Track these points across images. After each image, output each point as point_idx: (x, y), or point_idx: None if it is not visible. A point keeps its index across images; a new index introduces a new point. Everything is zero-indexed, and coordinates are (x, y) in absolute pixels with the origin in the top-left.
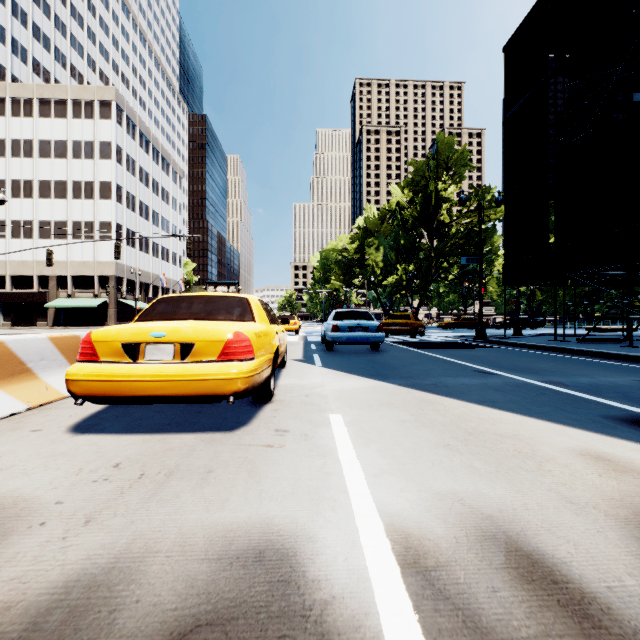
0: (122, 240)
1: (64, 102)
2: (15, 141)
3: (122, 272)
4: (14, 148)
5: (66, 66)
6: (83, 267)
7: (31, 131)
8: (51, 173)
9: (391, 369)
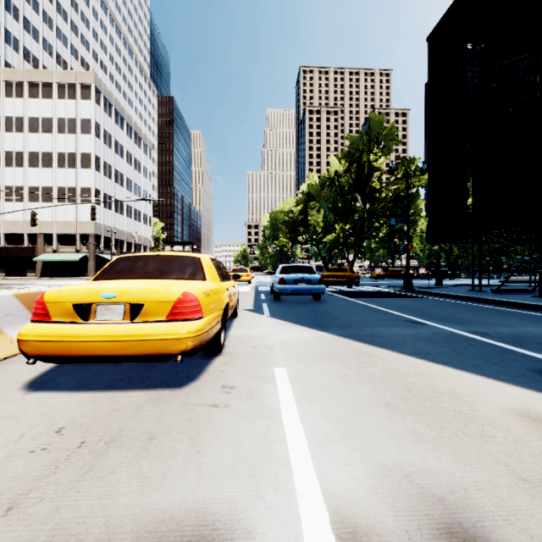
0: (100, 203)
1: (50, 85)
2: (8, 118)
3: (100, 230)
4: (7, 124)
5: (52, 54)
6: (66, 226)
7: (22, 110)
8: (39, 146)
9: (331, 319)
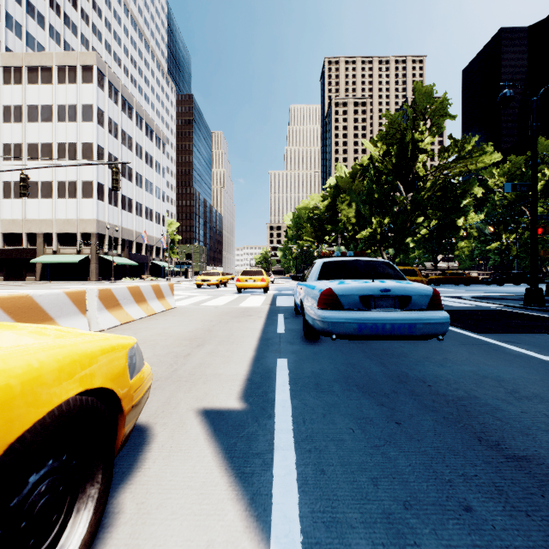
0: (104, 199)
1: (50, 69)
2: (6, 107)
3: (104, 229)
4: (5, 114)
5: (60, 43)
6: (67, 225)
7: (20, 97)
8: (38, 136)
9: None
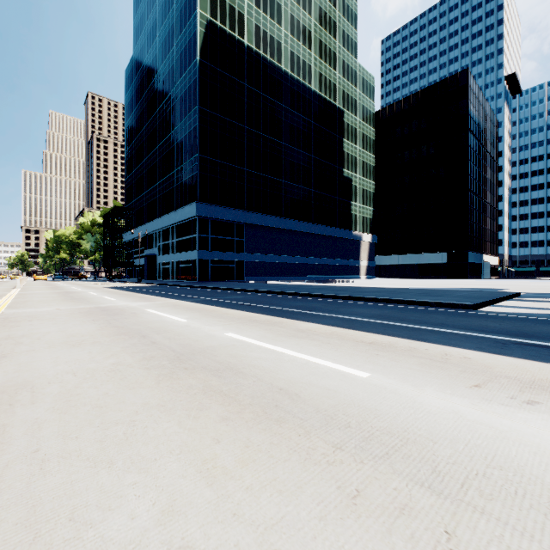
0: None
1: None
2: None
3: None
4: None
5: None
6: None
7: None
8: None
9: None
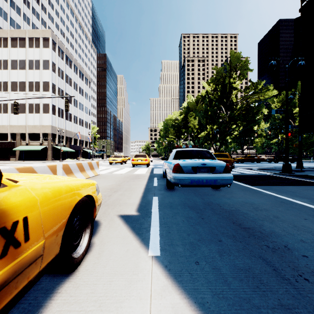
0: (55, 114)
1: (24, 39)
2: None
3: (55, 131)
4: None
5: (29, 23)
6: (34, 128)
7: (7, 55)
8: (17, 77)
9: None
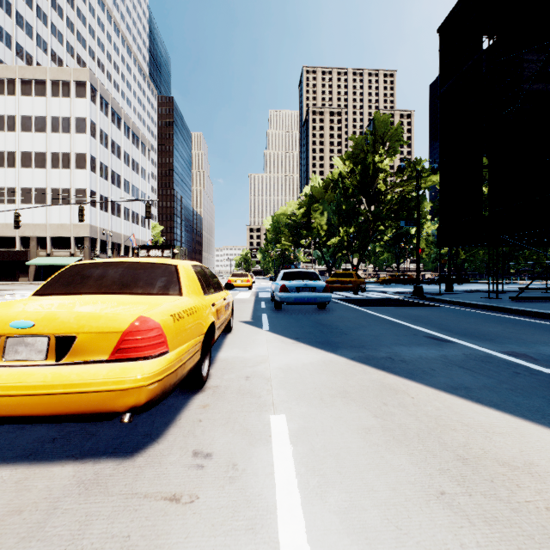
0: (96, 205)
1: (44, 82)
2: None
3: (96, 233)
4: None
5: (47, 51)
6: (61, 229)
7: (14, 108)
8: (32, 145)
9: (340, 334)
